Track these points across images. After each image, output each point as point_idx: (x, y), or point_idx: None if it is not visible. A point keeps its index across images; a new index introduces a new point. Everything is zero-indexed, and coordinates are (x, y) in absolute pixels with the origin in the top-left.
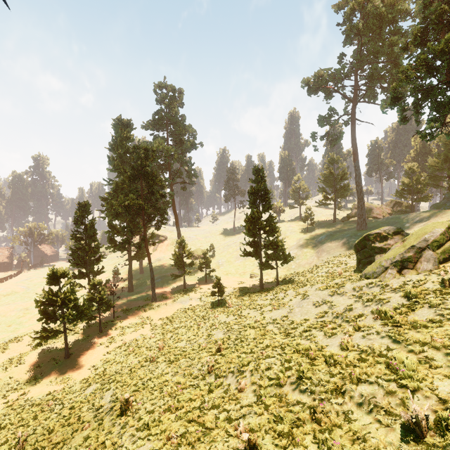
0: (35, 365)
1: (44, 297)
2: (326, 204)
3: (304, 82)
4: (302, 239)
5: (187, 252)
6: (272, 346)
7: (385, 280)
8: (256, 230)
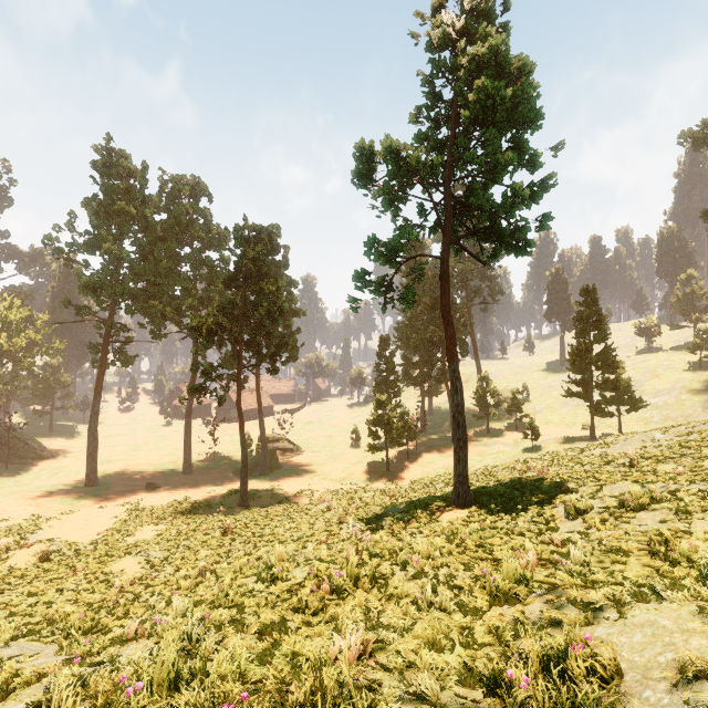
0: (366, 472)
1: (374, 417)
2: None
3: (684, 136)
4: (683, 380)
5: (491, 389)
6: None
7: None
8: (583, 365)
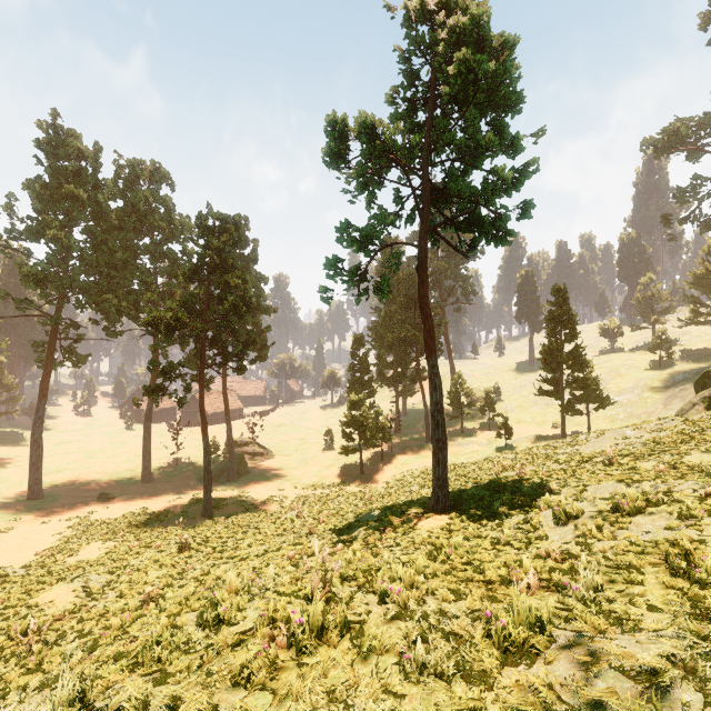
0: (339, 475)
1: (348, 418)
2: (699, 324)
3: (646, 143)
4: (645, 379)
5: (465, 389)
6: None
7: (688, 416)
8: (555, 364)
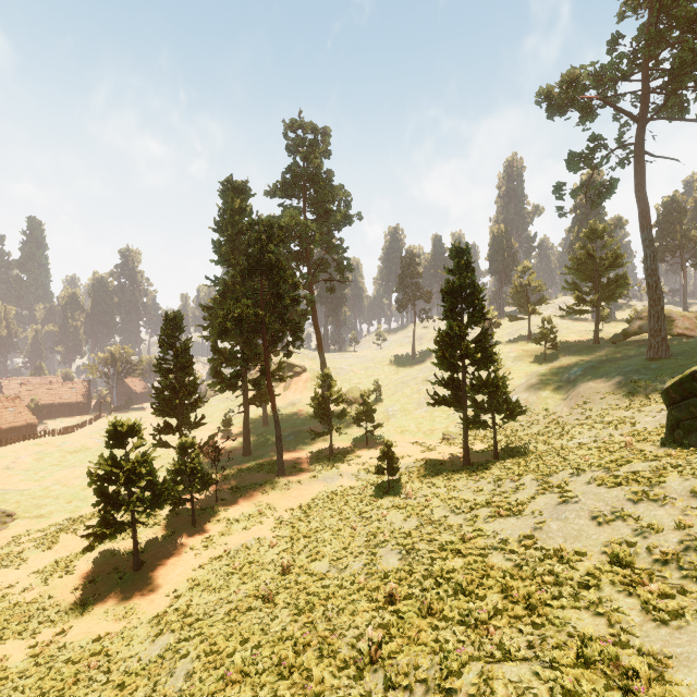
0: (88, 579)
1: (100, 468)
2: (580, 313)
3: (542, 95)
4: (537, 374)
5: (335, 394)
6: (508, 613)
7: None
8: (456, 358)
